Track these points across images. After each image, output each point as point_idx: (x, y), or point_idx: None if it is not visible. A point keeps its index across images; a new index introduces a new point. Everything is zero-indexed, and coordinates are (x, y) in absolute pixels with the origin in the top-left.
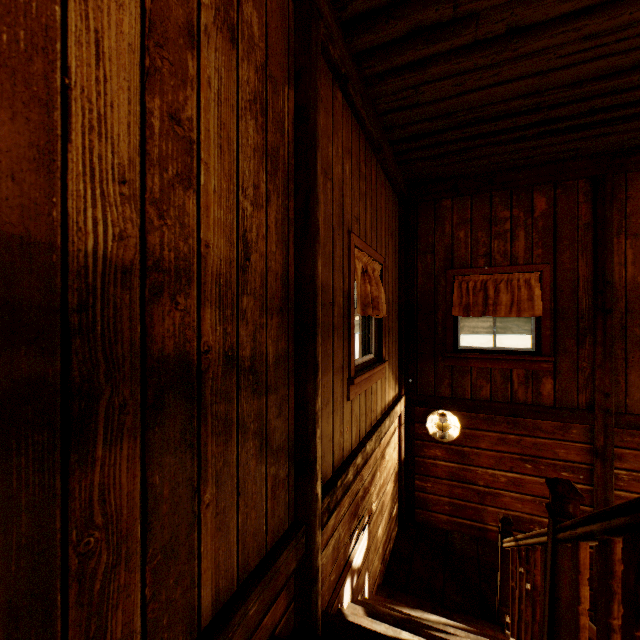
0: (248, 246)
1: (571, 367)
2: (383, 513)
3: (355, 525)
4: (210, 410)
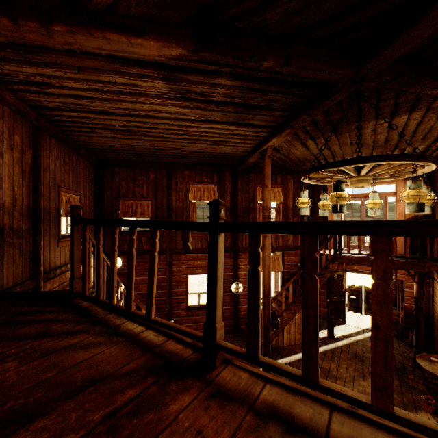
0: (16, 199)
1: (161, 235)
2: None
3: None
4: (6, 239)
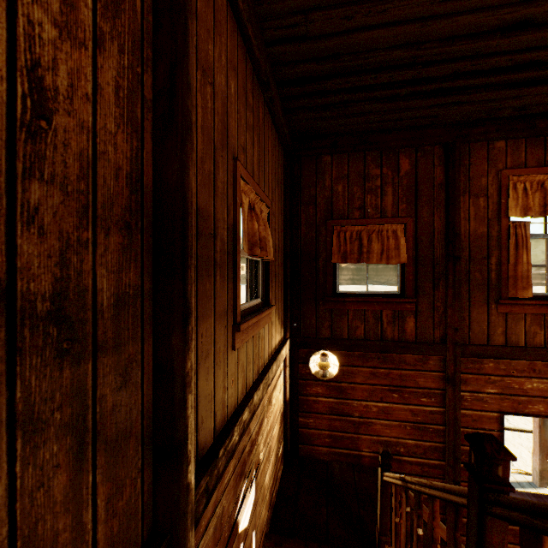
0: (45, 95)
1: (429, 307)
2: (270, 458)
3: (241, 486)
4: None
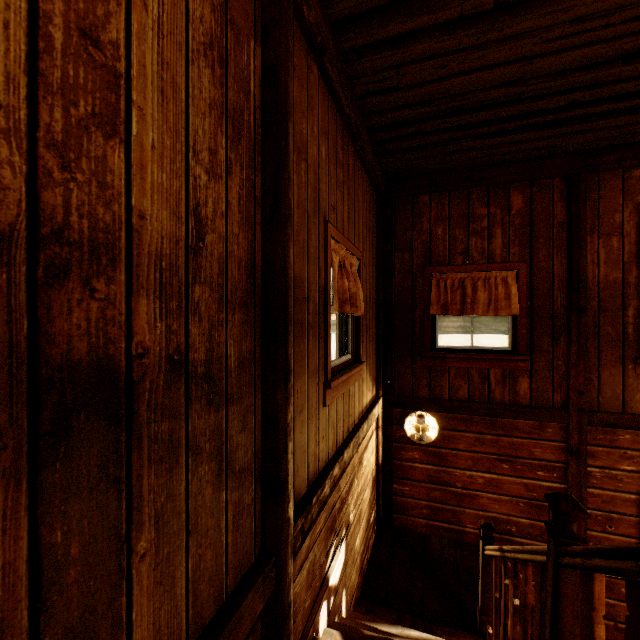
0: (202, 223)
1: (547, 366)
2: (361, 522)
3: (332, 541)
4: (146, 431)
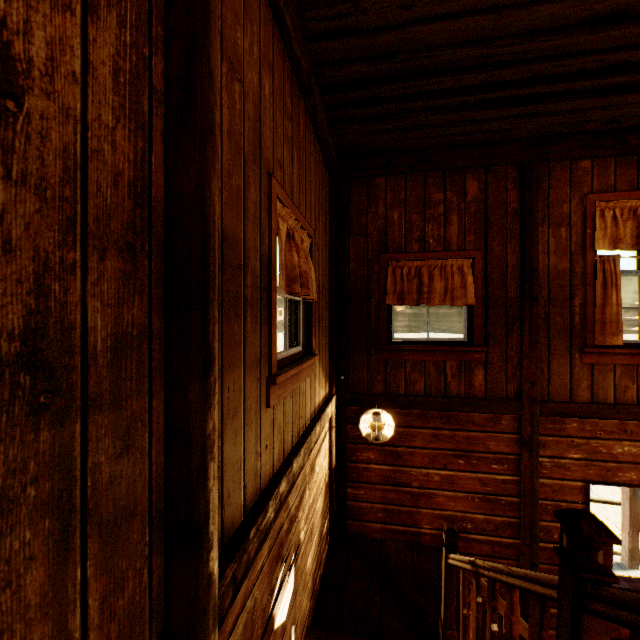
0: (14, 67)
1: (501, 357)
2: (313, 537)
3: (278, 572)
4: None
